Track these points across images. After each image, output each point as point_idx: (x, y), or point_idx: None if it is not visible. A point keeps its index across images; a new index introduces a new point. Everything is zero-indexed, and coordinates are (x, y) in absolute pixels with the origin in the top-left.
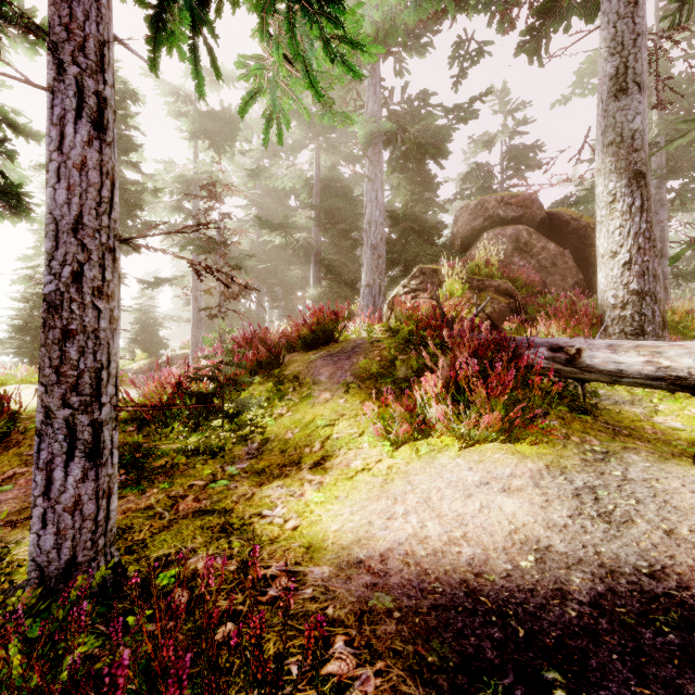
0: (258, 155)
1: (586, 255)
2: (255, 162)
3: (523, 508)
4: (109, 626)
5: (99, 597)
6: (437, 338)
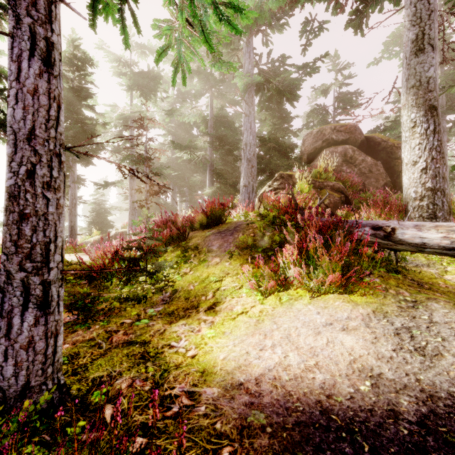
0: (173, 101)
1: (392, 165)
2: (170, 105)
3: (359, 343)
4: (52, 435)
5: (47, 411)
6: (292, 220)
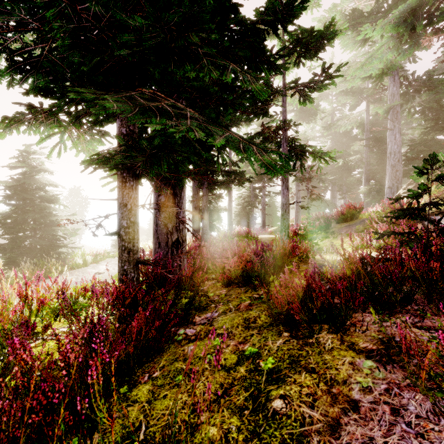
0: (331, 112)
1: None
2: (329, 115)
3: None
4: None
5: None
6: None
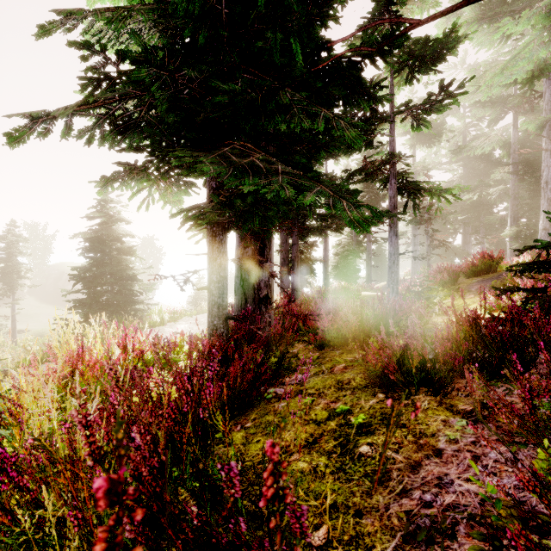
0: (462, 129)
1: None
2: (460, 134)
3: None
4: None
5: None
6: None
